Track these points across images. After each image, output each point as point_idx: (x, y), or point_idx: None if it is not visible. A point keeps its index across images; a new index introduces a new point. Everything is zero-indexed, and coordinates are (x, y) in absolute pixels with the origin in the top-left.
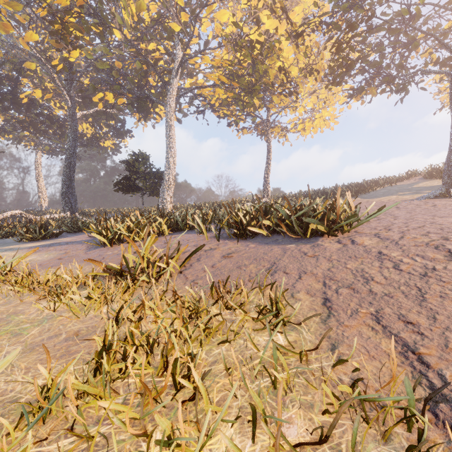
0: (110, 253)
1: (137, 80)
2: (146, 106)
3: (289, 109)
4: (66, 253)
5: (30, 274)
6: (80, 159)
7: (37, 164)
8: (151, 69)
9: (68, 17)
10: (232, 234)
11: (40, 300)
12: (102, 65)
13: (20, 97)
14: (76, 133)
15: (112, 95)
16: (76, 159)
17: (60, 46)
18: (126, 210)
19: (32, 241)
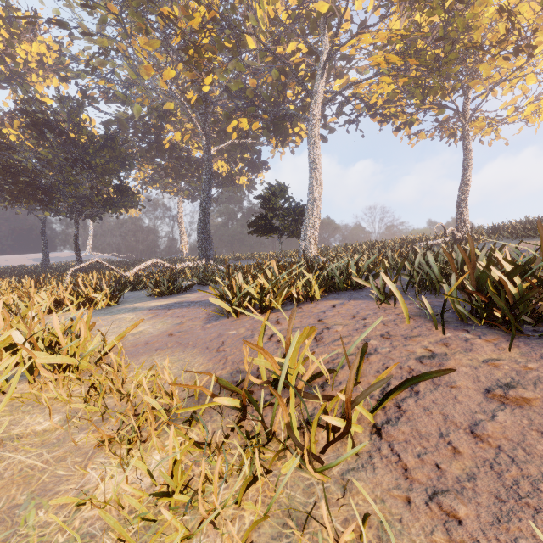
0: (233, 333)
1: (273, 97)
2: (284, 127)
3: (503, 86)
4: (181, 324)
5: (121, 367)
6: (216, 201)
7: (179, 210)
8: (290, 78)
9: (200, 39)
10: (472, 317)
11: (101, 448)
12: (235, 85)
13: (163, 144)
14: (211, 172)
15: (246, 121)
16: (213, 201)
17: (194, 77)
18: (262, 255)
19: (160, 296)
